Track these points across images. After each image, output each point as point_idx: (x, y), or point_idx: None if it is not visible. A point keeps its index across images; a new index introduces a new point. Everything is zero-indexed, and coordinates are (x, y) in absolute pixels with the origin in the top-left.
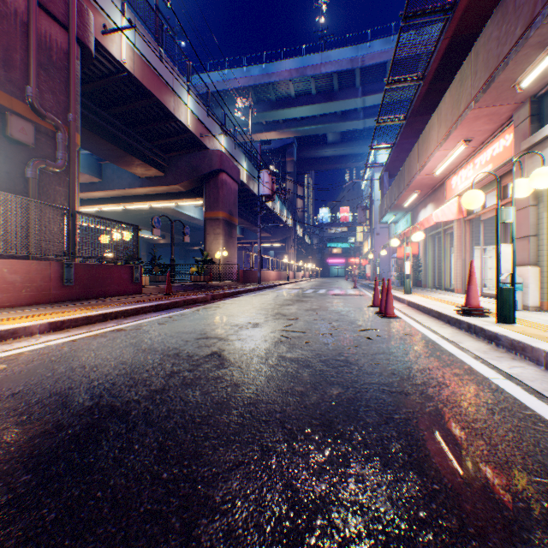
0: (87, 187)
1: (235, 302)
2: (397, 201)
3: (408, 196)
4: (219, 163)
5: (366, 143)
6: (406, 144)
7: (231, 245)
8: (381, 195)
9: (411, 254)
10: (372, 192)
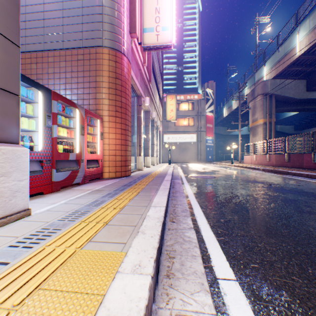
0: None
1: None
2: None
3: None
4: None
5: None
6: None
7: None
8: None
9: None
10: None
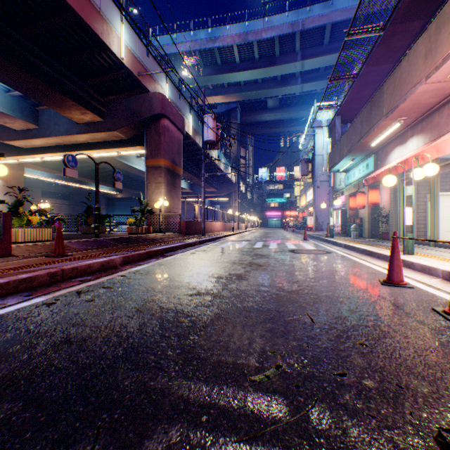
0: (24, 134)
1: (155, 270)
2: (365, 138)
3: (384, 129)
4: (160, 107)
5: (301, 108)
6: (372, 73)
7: (175, 195)
8: (332, 142)
9: (372, 203)
10: (314, 145)
